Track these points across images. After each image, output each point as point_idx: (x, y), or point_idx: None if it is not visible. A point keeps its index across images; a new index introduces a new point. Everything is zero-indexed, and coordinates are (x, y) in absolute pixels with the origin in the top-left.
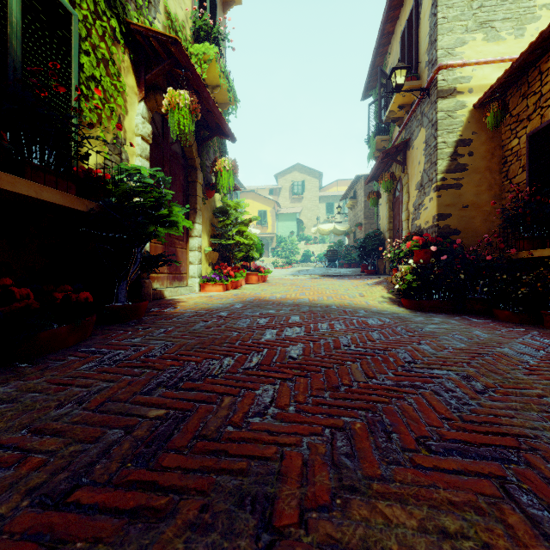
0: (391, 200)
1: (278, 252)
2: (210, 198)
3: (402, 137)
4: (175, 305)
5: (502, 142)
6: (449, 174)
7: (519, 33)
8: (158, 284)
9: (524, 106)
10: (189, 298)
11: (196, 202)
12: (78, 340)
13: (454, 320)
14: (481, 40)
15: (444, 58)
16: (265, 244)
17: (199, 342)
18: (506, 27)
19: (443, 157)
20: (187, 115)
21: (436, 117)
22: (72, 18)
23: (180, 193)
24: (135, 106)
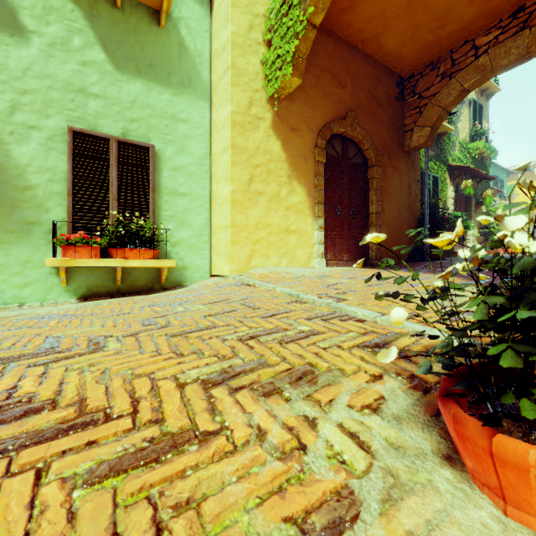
0: None
1: None
2: (478, 209)
3: None
4: None
5: None
6: None
7: None
8: (455, 250)
9: None
10: None
11: (471, 214)
12: (447, 256)
13: None
14: None
15: None
16: None
17: None
18: None
19: None
20: (471, 189)
21: None
22: (438, 178)
23: (463, 211)
24: (449, 188)
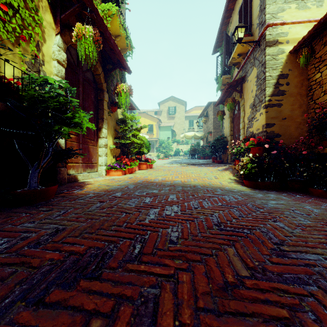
0: (232, 116)
1: (160, 149)
2: (114, 112)
3: (240, 75)
4: (83, 187)
5: (308, 76)
6: (273, 97)
7: (319, 4)
8: (73, 170)
9: (325, 50)
10: (96, 181)
11: (103, 114)
12: None
13: (284, 197)
14: (294, 8)
15: (270, 19)
16: (152, 145)
17: (89, 225)
18: (311, 0)
19: (270, 86)
20: (91, 44)
21: (264, 59)
22: None
23: (92, 107)
24: (52, 38)
